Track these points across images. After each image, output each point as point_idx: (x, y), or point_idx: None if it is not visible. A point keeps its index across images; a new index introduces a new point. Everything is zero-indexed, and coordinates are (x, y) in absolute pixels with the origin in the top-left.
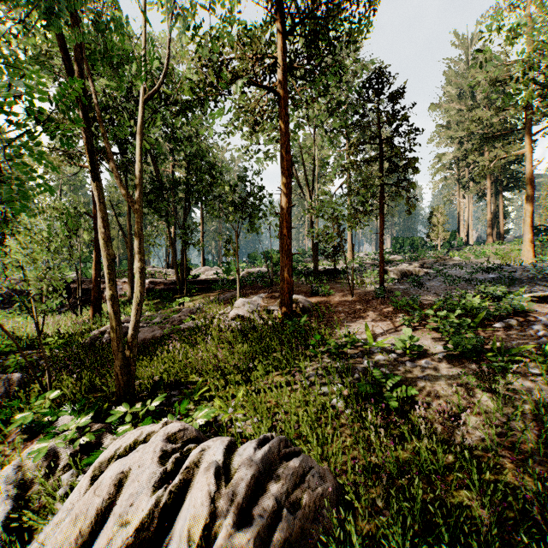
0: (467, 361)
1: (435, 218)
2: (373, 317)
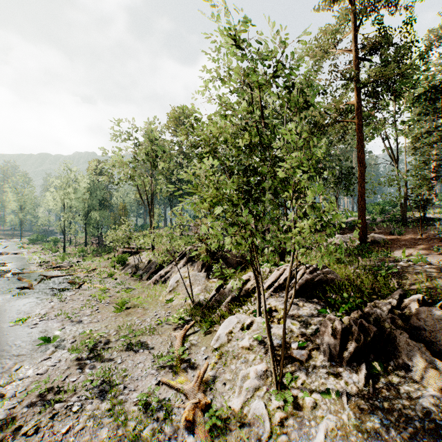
0: None
1: None
2: (421, 247)
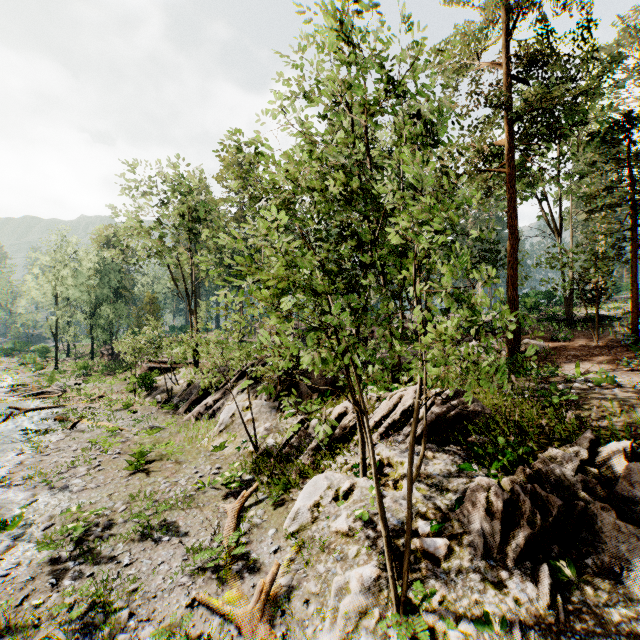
0: None
1: None
2: (601, 360)
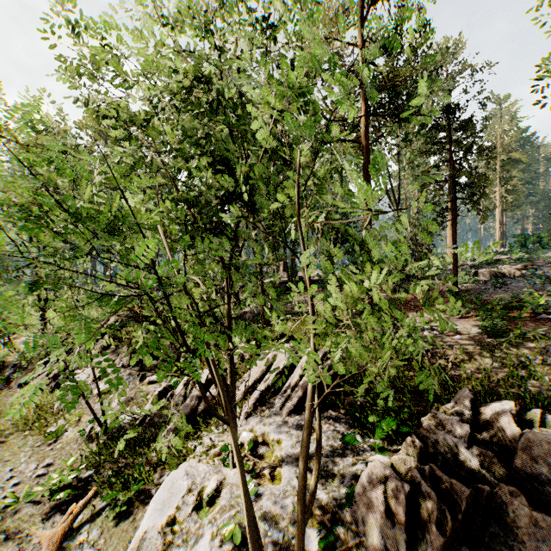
0: (490, 338)
1: None
2: None
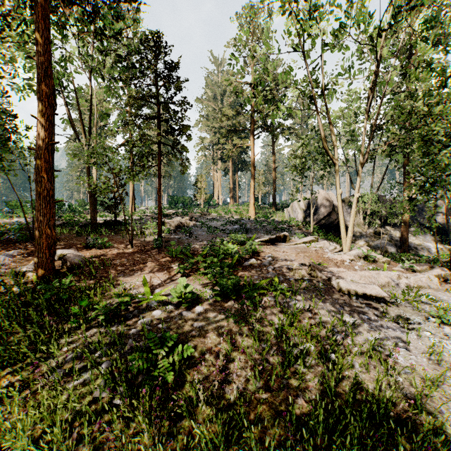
0: (230, 300)
1: (200, 183)
2: (152, 267)
